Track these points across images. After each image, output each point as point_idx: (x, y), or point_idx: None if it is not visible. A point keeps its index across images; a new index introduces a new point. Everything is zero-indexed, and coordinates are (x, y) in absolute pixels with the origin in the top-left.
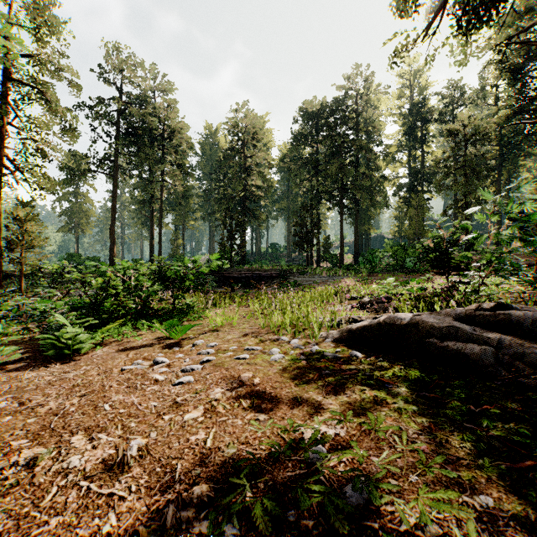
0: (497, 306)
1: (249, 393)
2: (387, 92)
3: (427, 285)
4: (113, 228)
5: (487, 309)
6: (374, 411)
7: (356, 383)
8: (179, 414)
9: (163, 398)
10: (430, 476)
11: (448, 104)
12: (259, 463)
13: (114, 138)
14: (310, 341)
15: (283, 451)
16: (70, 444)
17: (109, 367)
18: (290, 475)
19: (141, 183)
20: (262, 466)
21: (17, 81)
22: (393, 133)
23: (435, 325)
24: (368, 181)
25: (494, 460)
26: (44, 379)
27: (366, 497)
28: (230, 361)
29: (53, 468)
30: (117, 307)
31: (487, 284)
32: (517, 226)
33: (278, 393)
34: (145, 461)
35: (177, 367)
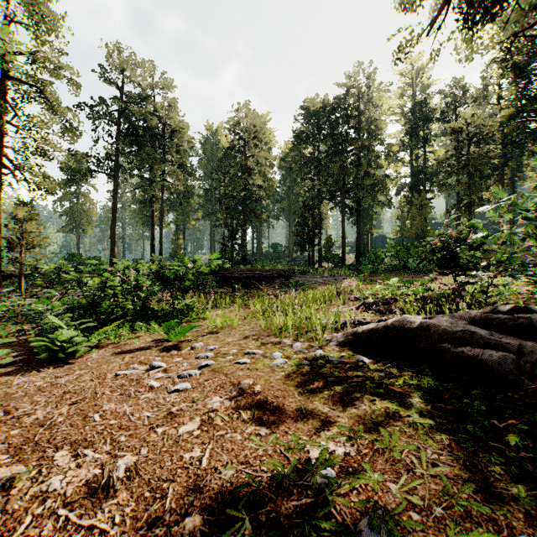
0: (514, 309)
1: (249, 402)
2: (389, 91)
3: (431, 286)
4: (114, 228)
5: (504, 312)
6: (387, 425)
7: (364, 392)
8: (173, 426)
9: (157, 407)
10: (458, 508)
11: (451, 103)
12: (260, 489)
13: (115, 138)
14: (314, 344)
15: (287, 474)
16: (52, 461)
17: (103, 372)
18: (296, 504)
19: (142, 183)
20: (263, 493)
21: (16, 80)
22: (395, 132)
23: (447, 329)
24: (370, 180)
25: (530, 488)
26: (35, 385)
27: (385, 535)
28: (229, 366)
29: (31, 491)
30: (114, 308)
31: (495, 284)
32: (528, 225)
33: (281, 402)
34: (133, 484)
35: (174, 372)
